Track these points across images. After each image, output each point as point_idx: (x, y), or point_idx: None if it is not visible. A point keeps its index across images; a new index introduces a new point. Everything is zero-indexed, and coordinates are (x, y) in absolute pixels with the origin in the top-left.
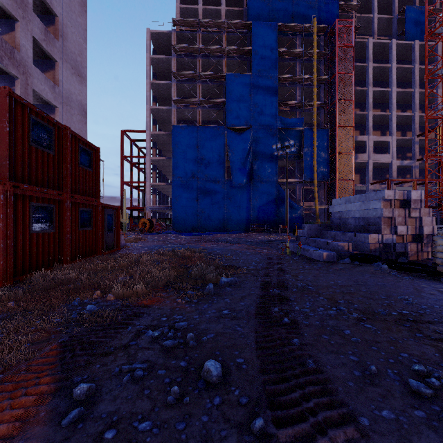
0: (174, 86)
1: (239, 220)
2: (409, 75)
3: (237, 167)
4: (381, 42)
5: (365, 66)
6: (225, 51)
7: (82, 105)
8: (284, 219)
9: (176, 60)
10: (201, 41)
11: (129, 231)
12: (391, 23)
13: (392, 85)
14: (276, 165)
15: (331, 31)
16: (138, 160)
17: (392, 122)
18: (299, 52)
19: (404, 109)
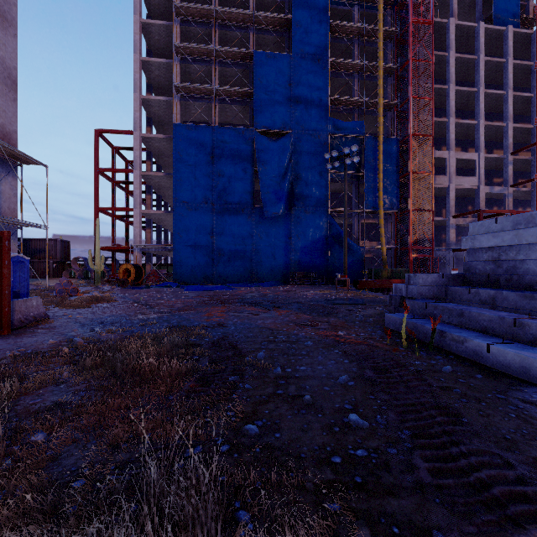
0: (176, 66)
1: (273, 266)
2: (498, 73)
3: (270, 188)
4: (465, 25)
5: (445, 56)
6: (253, 19)
7: (4, 67)
8: (337, 265)
9: (181, 30)
10: (217, 3)
11: (107, 283)
12: (473, 6)
13: (480, 84)
14: (326, 187)
15: (402, 2)
16: (126, 179)
17: (480, 133)
18: (358, 28)
19: (490, 120)
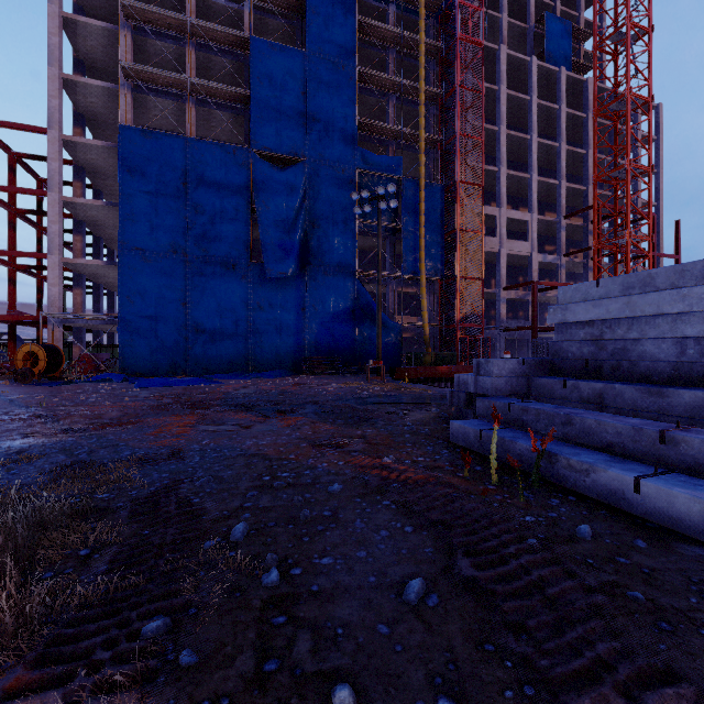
0: (125, 37)
1: (279, 349)
2: (551, 122)
3: (275, 237)
4: (517, 57)
5: (496, 90)
6: None
7: None
8: (368, 348)
9: None
10: None
11: None
12: (524, 37)
13: (533, 130)
14: (353, 241)
15: (448, 11)
16: (37, 207)
17: (533, 190)
18: (394, 33)
19: (542, 176)
